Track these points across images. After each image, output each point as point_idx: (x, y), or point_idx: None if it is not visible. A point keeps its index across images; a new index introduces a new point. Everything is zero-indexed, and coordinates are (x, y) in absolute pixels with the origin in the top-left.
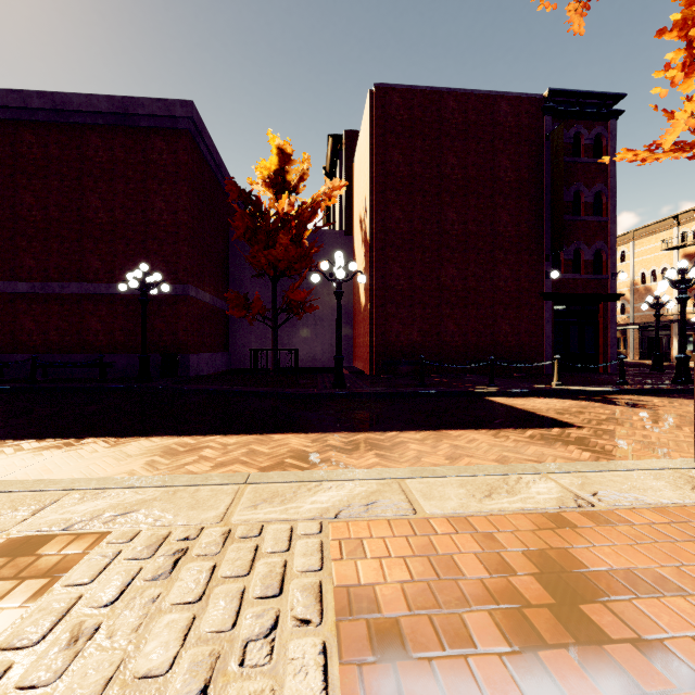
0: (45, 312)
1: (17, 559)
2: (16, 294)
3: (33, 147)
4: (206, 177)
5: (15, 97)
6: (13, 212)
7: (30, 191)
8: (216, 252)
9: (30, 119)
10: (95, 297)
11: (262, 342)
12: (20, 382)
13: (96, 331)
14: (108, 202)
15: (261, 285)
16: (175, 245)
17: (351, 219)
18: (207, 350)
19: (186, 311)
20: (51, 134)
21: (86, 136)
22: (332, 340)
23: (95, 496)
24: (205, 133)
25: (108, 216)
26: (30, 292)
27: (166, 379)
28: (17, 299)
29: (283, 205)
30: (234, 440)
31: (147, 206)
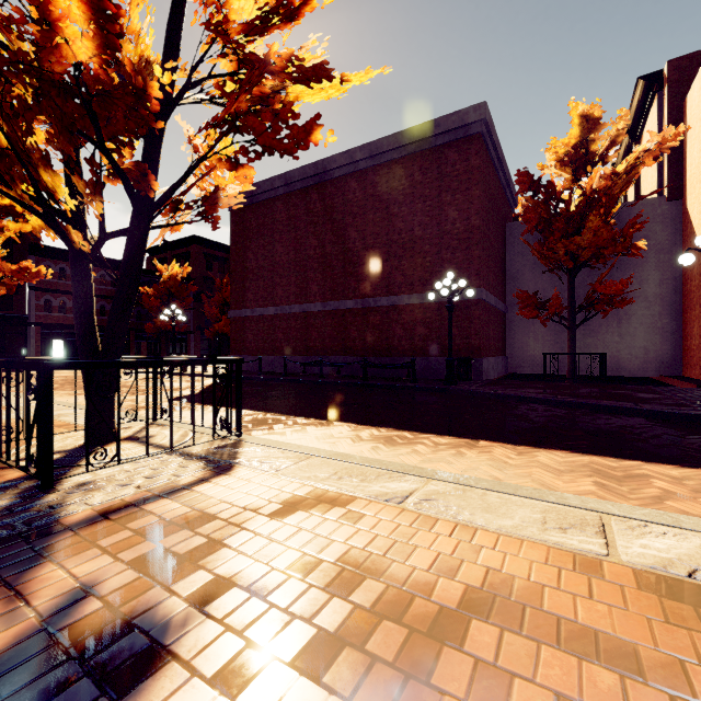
0: (363, 322)
1: (686, 608)
2: (346, 310)
3: (356, 192)
4: (491, 176)
5: (346, 156)
6: (344, 246)
7: (354, 228)
8: (497, 252)
9: (354, 171)
10: (398, 307)
11: (544, 345)
12: (354, 379)
13: (399, 337)
14: (408, 223)
15: (542, 281)
16: (467, 251)
17: (679, 178)
18: (491, 354)
19: (478, 314)
20: (368, 177)
21: (392, 170)
22: (646, 341)
23: (645, 529)
24: (493, 130)
25: (408, 235)
26: (355, 307)
27: (465, 382)
28: (346, 313)
29: (592, 181)
30: (673, 472)
31: (441, 219)
